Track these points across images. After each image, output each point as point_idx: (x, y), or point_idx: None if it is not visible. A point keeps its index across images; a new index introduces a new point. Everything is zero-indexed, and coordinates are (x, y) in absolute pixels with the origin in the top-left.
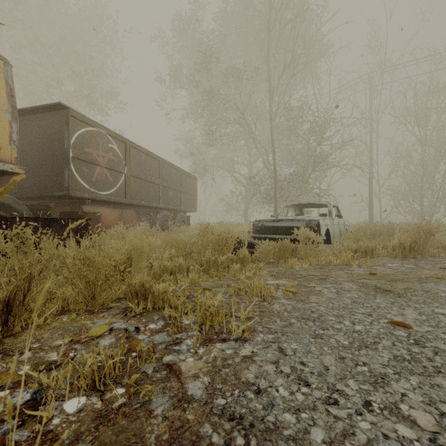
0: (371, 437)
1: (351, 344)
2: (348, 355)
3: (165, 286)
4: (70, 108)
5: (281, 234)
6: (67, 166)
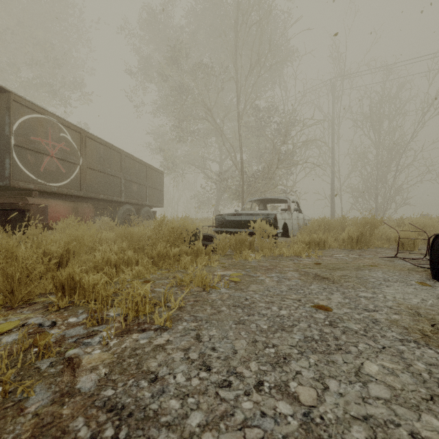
0: (248, 417)
1: (269, 328)
2: (262, 338)
3: (96, 278)
4: (12, 92)
5: (241, 228)
6: (9, 154)
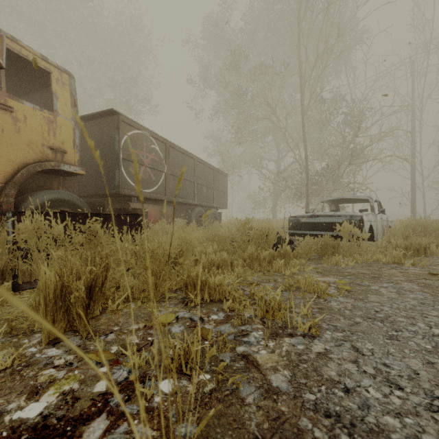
0: None
1: (435, 349)
2: (436, 360)
3: (220, 278)
4: (120, 113)
5: (319, 230)
6: (118, 166)
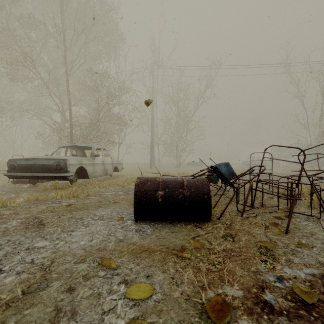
0: None
1: None
2: None
3: None
4: None
5: (34, 172)
6: None
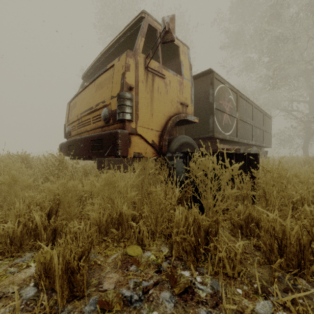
0: None
1: None
2: None
3: None
4: (214, 71)
5: None
6: (212, 115)
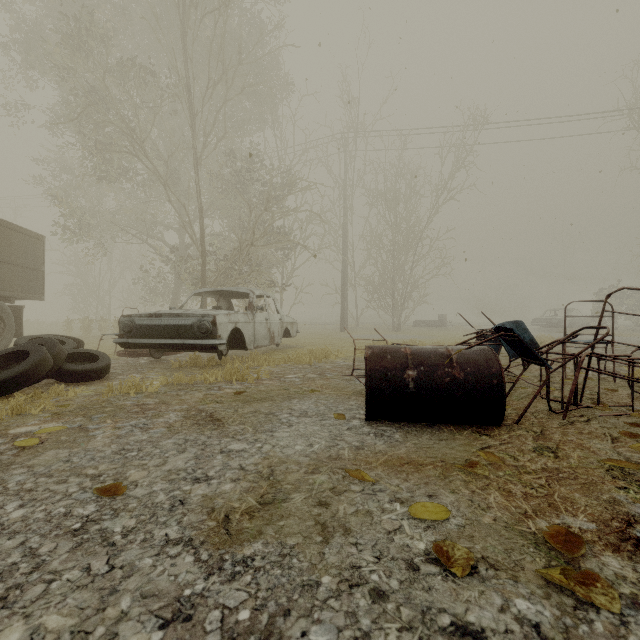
0: None
1: None
2: None
3: None
4: None
5: (163, 337)
6: None
